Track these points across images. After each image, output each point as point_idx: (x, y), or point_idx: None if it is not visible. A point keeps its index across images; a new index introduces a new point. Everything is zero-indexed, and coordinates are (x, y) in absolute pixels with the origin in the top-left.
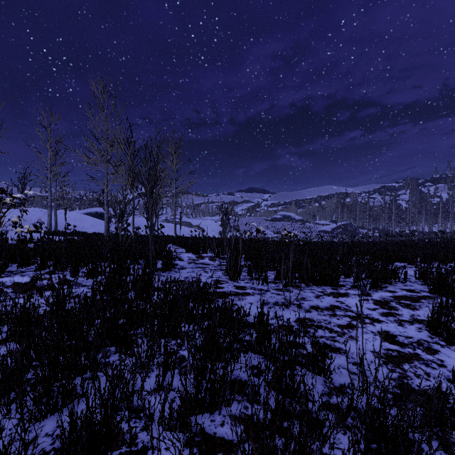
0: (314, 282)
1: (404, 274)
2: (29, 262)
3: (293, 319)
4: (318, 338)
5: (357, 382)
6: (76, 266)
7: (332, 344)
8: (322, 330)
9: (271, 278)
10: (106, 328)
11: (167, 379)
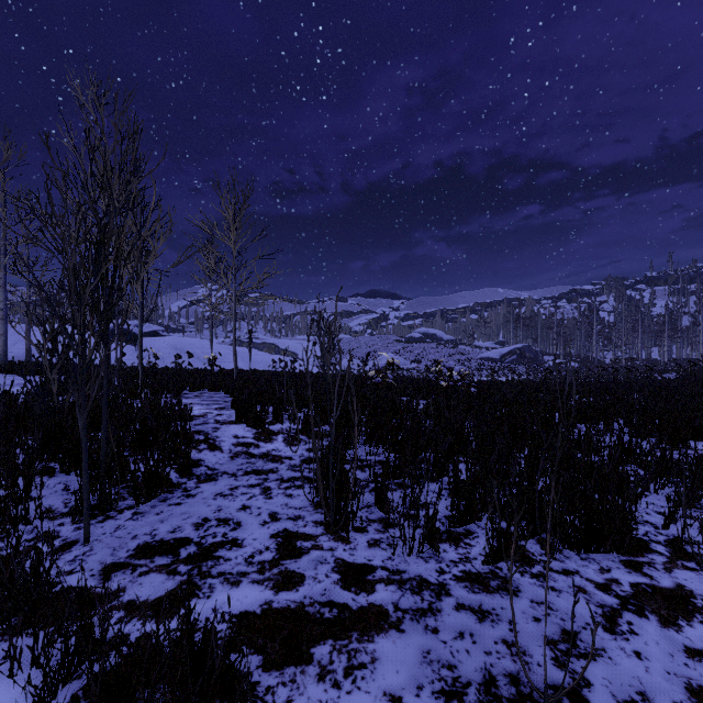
0: (568, 540)
1: None
2: None
3: None
4: None
5: None
6: None
7: None
8: None
9: (438, 514)
10: None
11: None
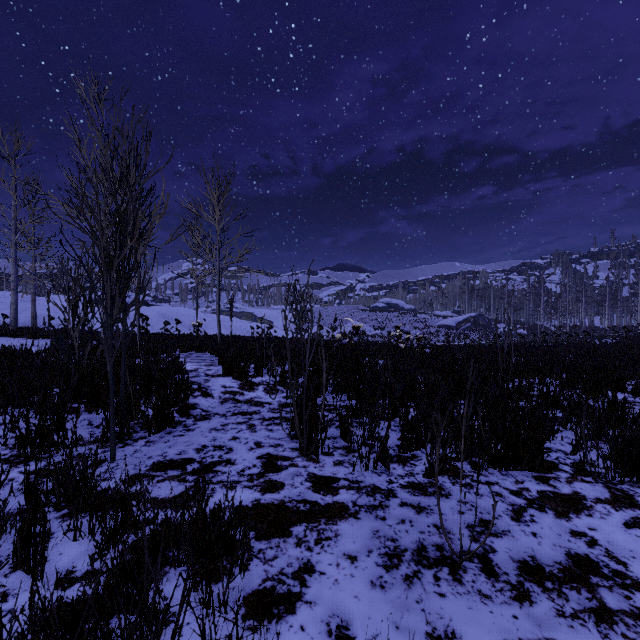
0: (492, 461)
1: None
2: None
3: None
4: None
5: None
6: None
7: None
8: None
9: (390, 444)
10: None
11: None
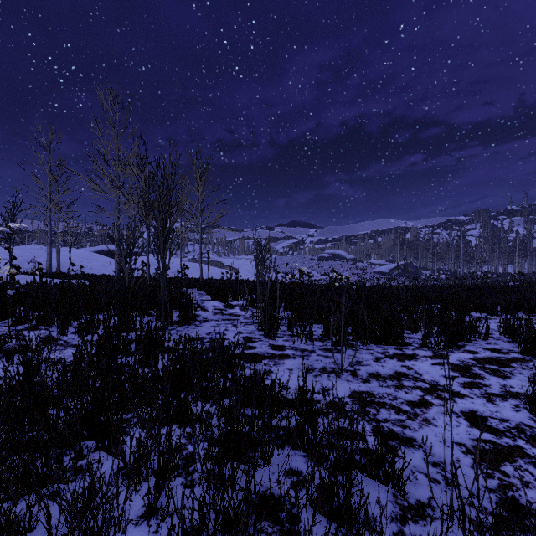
0: (372, 340)
1: (485, 328)
2: (7, 314)
3: (346, 393)
4: (382, 422)
5: (442, 495)
6: (65, 320)
7: (401, 432)
8: (386, 409)
9: (317, 334)
10: (80, 416)
11: (164, 495)
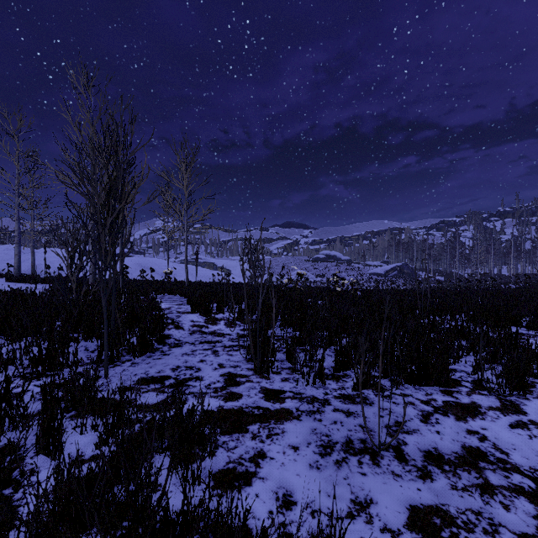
0: (408, 378)
1: None
2: None
3: (401, 515)
4: None
5: None
6: None
7: None
8: None
9: (327, 365)
10: None
11: None
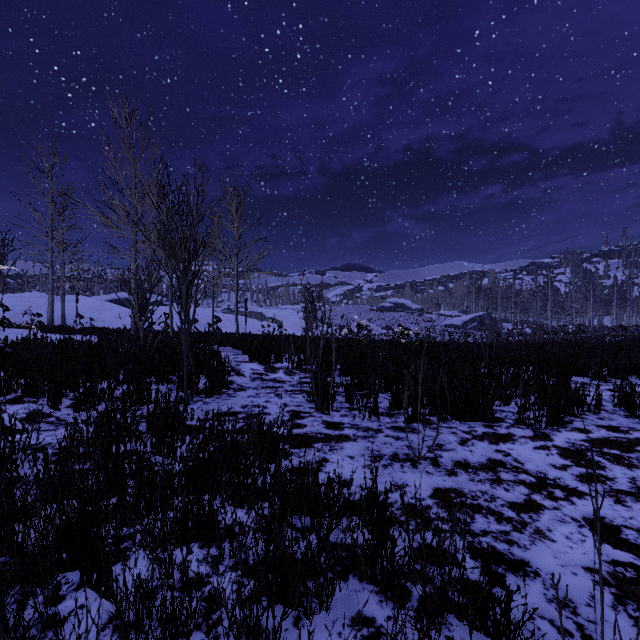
0: (455, 414)
1: (595, 398)
2: None
3: (427, 491)
4: (479, 535)
5: None
6: (57, 391)
7: (507, 551)
8: (483, 516)
9: (383, 406)
10: (56, 540)
11: None
